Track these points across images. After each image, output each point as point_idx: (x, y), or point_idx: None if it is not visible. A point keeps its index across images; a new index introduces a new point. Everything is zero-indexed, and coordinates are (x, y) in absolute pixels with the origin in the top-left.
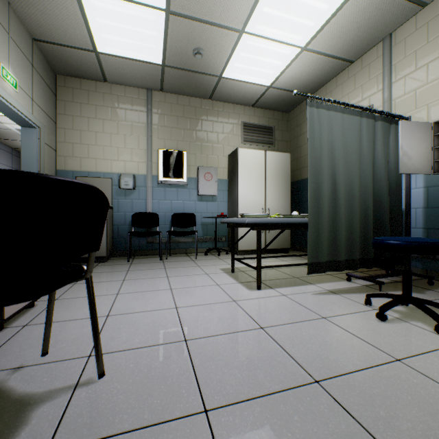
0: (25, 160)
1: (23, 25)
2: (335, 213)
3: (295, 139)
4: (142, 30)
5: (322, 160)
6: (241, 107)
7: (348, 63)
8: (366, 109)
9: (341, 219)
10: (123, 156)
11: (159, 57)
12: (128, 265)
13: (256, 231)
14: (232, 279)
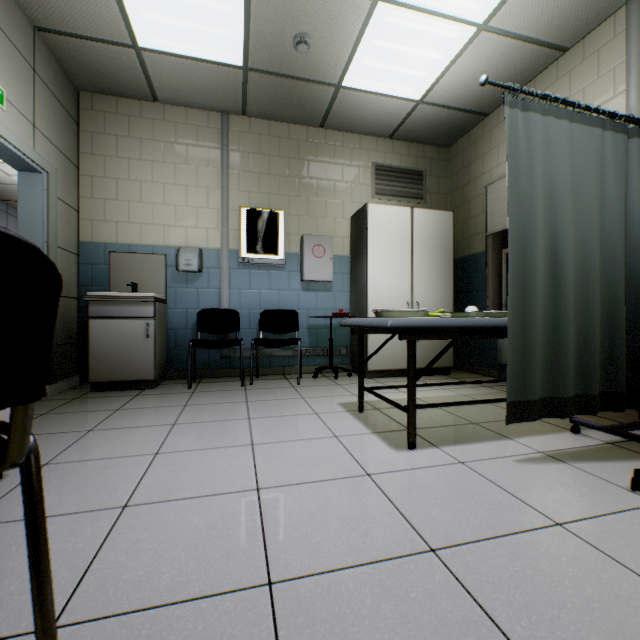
0: (23, 225)
1: (16, 2)
2: (556, 309)
3: (460, 190)
4: (208, 3)
5: (532, 209)
6: (372, 139)
7: (557, 52)
8: (613, 114)
9: (567, 319)
10: (184, 219)
11: (238, 54)
12: (188, 394)
13: (396, 339)
14: (361, 425)
